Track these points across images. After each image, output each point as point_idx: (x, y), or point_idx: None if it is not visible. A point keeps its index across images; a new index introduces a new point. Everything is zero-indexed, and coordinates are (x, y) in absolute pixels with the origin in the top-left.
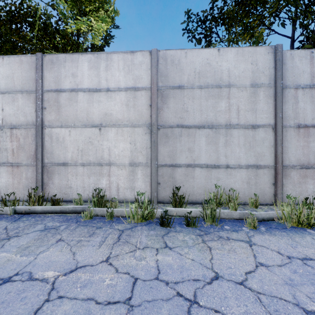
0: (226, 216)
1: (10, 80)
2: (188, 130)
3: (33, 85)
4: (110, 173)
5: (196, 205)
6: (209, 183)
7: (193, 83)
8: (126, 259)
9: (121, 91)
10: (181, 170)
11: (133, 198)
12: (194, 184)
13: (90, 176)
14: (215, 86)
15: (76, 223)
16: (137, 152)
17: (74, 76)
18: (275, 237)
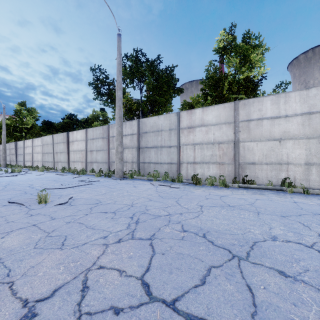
0: None
1: (218, 118)
2: None
3: (232, 119)
4: (288, 170)
5: None
6: None
7: None
8: None
9: (297, 116)
10: None
11: (307, 186)
12: None
13: (272, 171)
14: None
15: (286, 193)
16: (311, 155)
17: (260, 110)
18: None
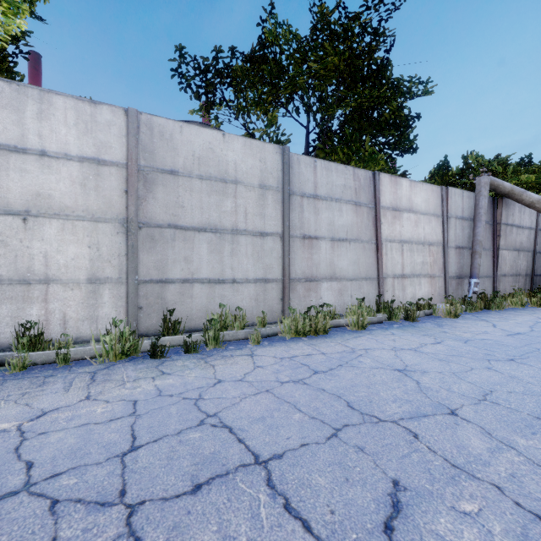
0: (231, 337)
1: None
2: (185, 233)
3: None
4: (48, 297)
5: (196, 333)
6: (212, 303)
7: (191, 171)
8: (115, 392)
9: (72, 161)
10: (175, 287)
11: (94, 334)
12: (193, 305)
13: (2, 304)
14: (219, 180)
15: None
16: (102, 261)
17: None
18: (275, 348)
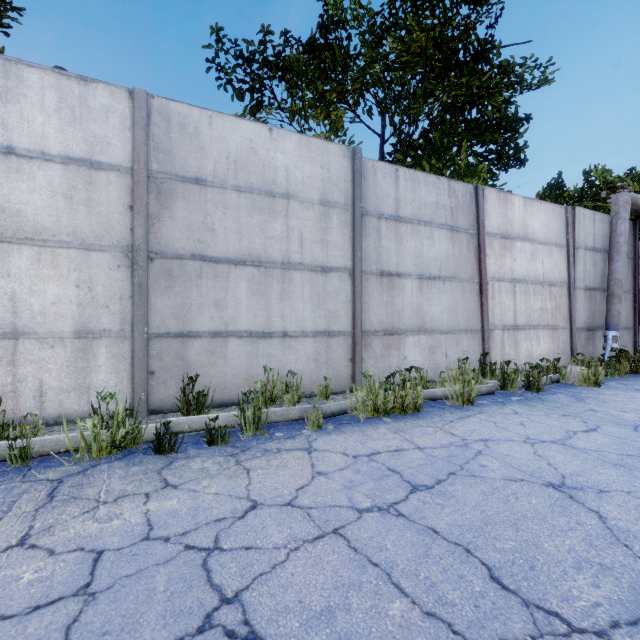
0: (279, 417)
1: None
2: (216, 267)
3: None
4: (16, 358)
5: (231, 408)
6: (254, 365)
7: (224, 179)
8: (74, 528)
9: (52, 163)
10: (202, 343)
11: (85, 410)
12: (227, 369)
13: None
14: (264, 193)
15: None
16: (96, 306)
17: None
18: (344, 436)
